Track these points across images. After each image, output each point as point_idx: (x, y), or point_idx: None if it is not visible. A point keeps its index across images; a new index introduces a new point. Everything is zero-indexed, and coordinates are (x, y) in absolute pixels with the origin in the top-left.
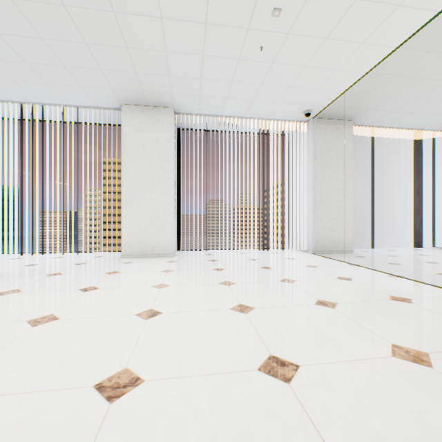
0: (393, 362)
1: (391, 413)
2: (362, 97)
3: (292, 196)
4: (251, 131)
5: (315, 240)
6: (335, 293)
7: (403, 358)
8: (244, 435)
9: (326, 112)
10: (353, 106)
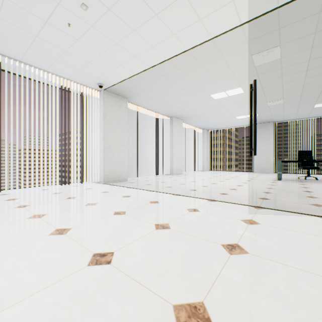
0: (157, 232)
1: (160, 253)
2: (133, 87)
3: (88, 142)
4: (52, 84)
5: (105, 174)
6: (124, 206)
7: (160, 228)
8: (91, 305)
9: (113, 89)
10: (128, 90)
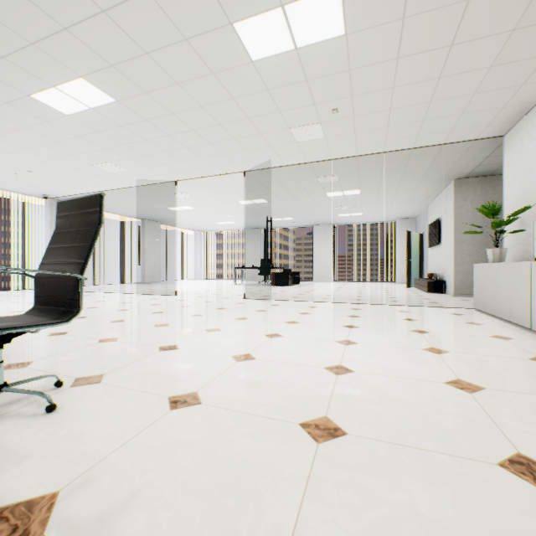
0: None
1: None
2: None
3: (31, 249)
4: None
5: None
6: None
7: None
8: None
9: (61, 198)
10: None
